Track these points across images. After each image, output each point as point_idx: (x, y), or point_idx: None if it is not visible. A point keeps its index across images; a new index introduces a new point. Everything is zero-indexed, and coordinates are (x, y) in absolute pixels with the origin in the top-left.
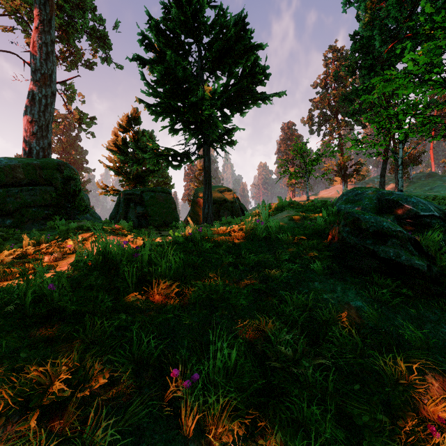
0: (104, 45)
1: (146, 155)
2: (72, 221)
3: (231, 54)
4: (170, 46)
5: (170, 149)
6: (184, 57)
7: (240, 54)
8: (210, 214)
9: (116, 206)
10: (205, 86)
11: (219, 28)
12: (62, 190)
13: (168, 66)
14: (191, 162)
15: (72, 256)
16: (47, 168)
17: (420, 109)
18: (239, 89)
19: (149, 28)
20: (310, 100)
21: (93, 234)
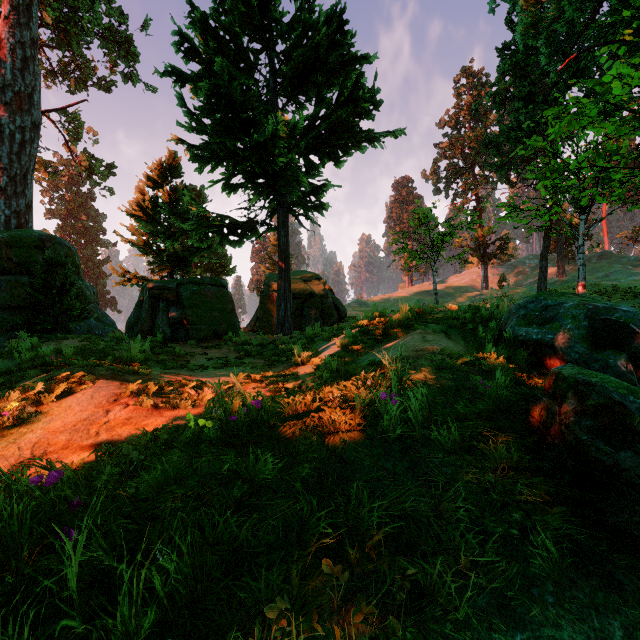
0: (127, 55)
1: (186, 225)
2: (55, 338)
3: (320, 70)
4: (225, 54)
5: (225, 216)
6: (247, 72)
7: (334, 70)
8: (287, 319)
9: (136, 307)
10: (279, 116)
11: (303, 29)
12: (42, 283)
13: (219, 82)
14: (259, 236)
15: (9, 433)
16: (21, 246)
17: (617, 159)
18: (333, 124)
19: (191, 25)
20: (435, 145)
21: (69, 375)
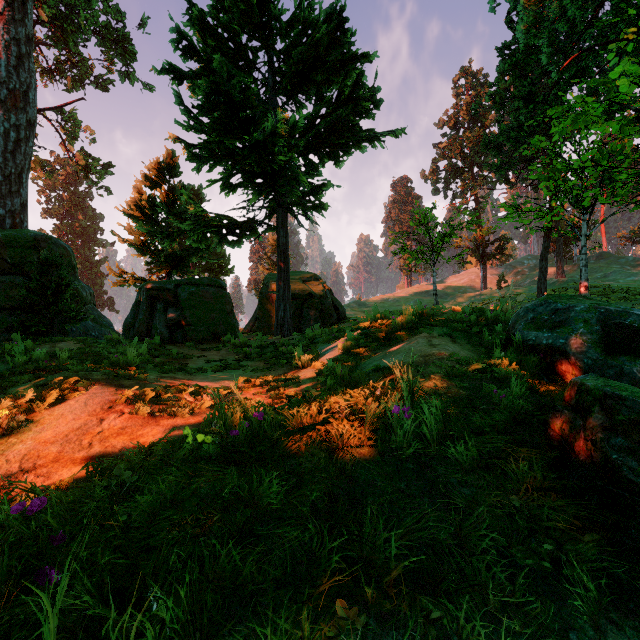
0: (125, 53)
1: (184, 225)
2: (50, 340)
3: (320, 68)
4: (223, 52)
5: (223, 216)
6: (246, 71)
7: (334, 68)
8: (287, 320)
9: (134, 308)
10: (279, 114)
11: (302, 27)
12: (37, 284)
13: (217, 79)
14: (258, 236)
15: None
16: (16, 246)
17: (620, 159)
18: (333, 123)
19: (189, 22)
20: (434, 145)
21: (62, 381)
